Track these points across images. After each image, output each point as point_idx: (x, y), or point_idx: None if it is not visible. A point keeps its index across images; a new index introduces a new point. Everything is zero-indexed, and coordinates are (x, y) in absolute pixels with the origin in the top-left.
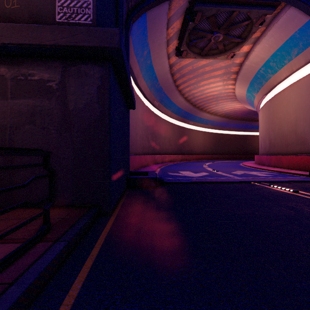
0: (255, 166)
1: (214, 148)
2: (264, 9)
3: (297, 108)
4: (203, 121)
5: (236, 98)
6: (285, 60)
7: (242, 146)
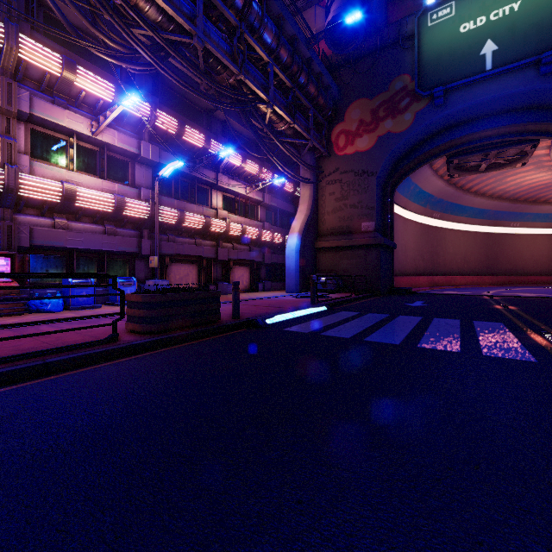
0: None
1: None
2: (524, 144)
3: None
4: (546, 217)
5: None
6: None
7: None
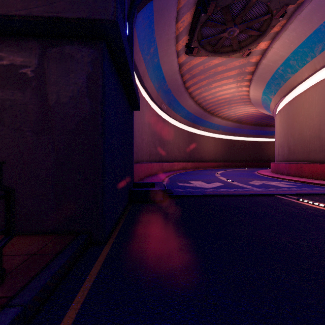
0: (273, 175)
1: (226, 156)
2: None
3: (321, 110)
4: (214, 126)
5: (250, 101)
6: (307, 57)
7: (255, 153)
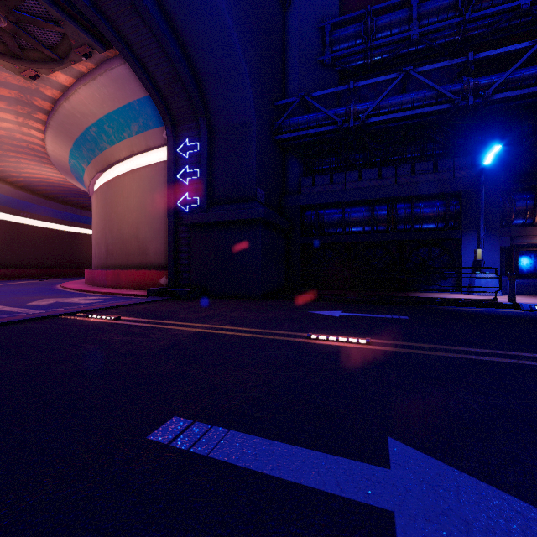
0: (83, 288)
1: None
2: (88, 36)
3: (139, 205)
4: None
5: (50, 160)
6: (125, 132)
7: (67, 252)
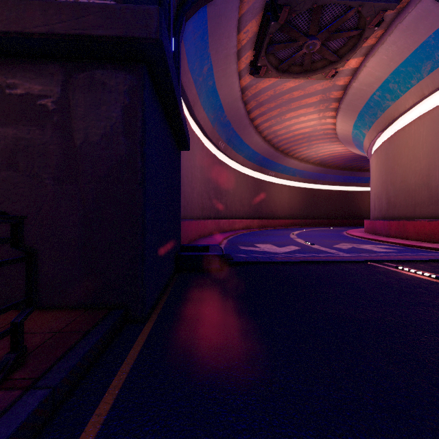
0: (366, 236)
1: (305, 210)
2: (383, 1)
3: (430, 150)
4: (289, 171)
5: (337, 138)
6: (412, 79)
7: (345, 206)
